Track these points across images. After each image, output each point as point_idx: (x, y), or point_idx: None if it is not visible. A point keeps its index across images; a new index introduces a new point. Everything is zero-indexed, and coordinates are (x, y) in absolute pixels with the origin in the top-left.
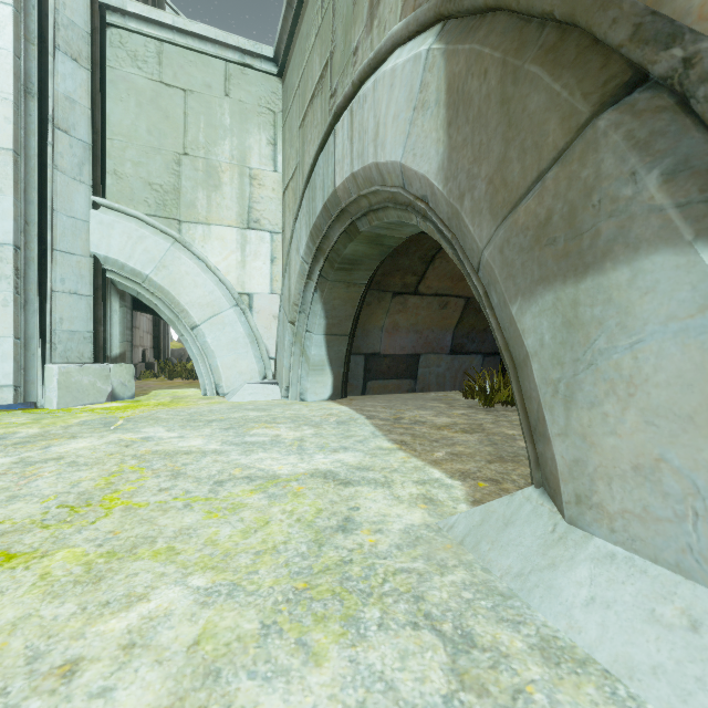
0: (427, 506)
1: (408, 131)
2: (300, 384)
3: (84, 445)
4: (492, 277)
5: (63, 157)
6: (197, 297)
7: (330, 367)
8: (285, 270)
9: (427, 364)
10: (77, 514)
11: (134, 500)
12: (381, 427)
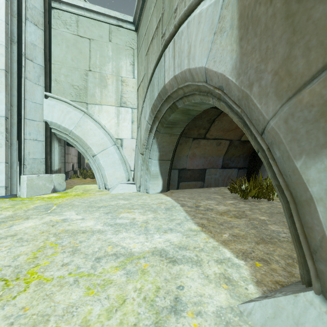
0: (227, 286)
1: (210, 47)
2: (146, 184)
3: (31, 224)
4: (276, 139)
5: (30, 73)
6: (95, 140)
7: (161, 176)
8: (139, 127)
9: (210, 173)
10: (7, 288)
11: (45, 275)
12: (189, 213)
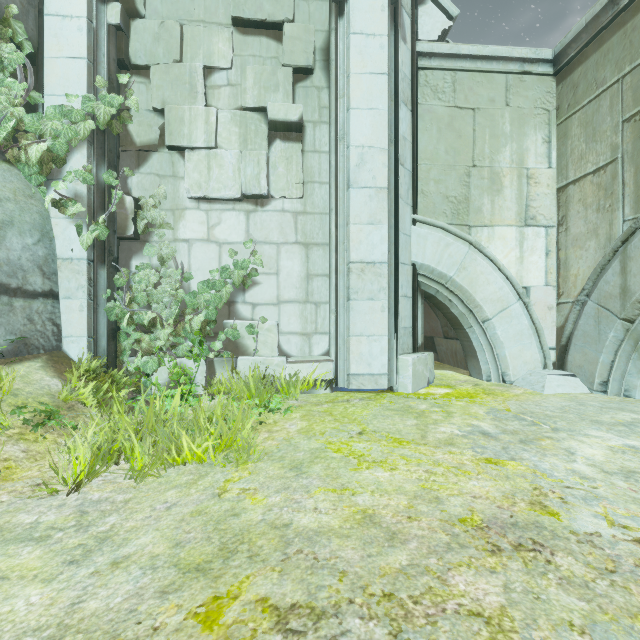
0: None
1: None
2: (625, 380)
3: (598, 452)
4: None
5: (401, 186)
6: (489, 293)
7: None
8: (601, 266)
9: None
10: None
11: None
12: None
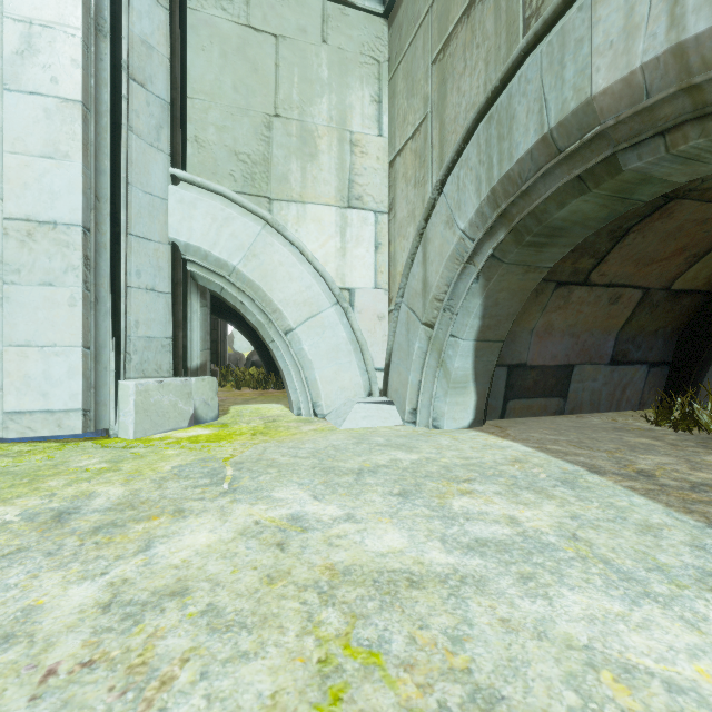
0: None
1: None
2: (433, 406)
3: (206, 539)
4: None
5: (139, 117)
6: (292, 293)
7: (474, 384)
8: (411, 255)
9: (581, 378)
10: None
11: None
12: (658, 499)
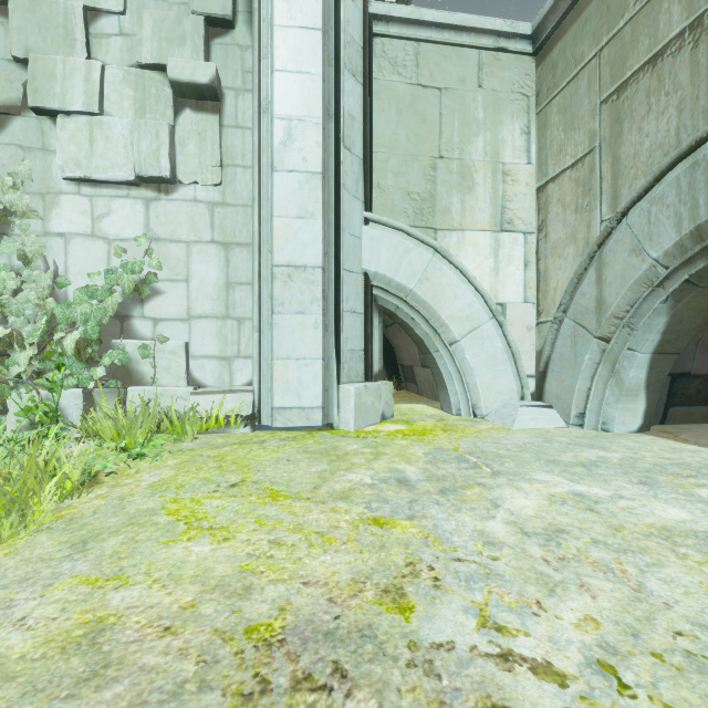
0: None
1: None
2: (602, 411)
3: (531, 503)
4: None
5: (347, 175)
6: (457, 310)
7: (645, 392)
8: (578, 275)
9: None
10: None
11: None
12: None
